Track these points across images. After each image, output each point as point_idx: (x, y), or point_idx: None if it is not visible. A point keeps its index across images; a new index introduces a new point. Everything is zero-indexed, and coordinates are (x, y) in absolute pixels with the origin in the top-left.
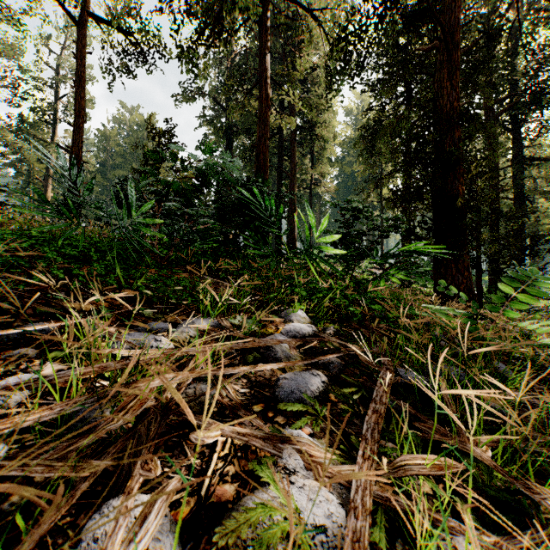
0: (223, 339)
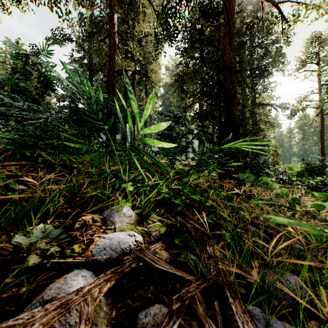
0: None
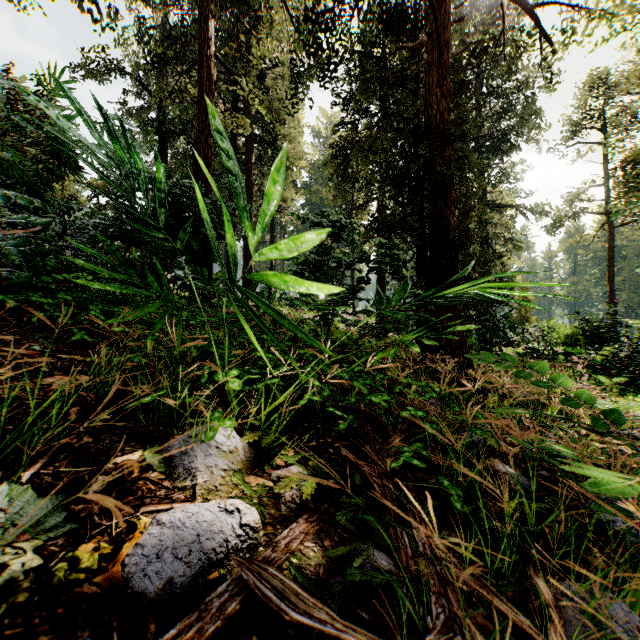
0: None
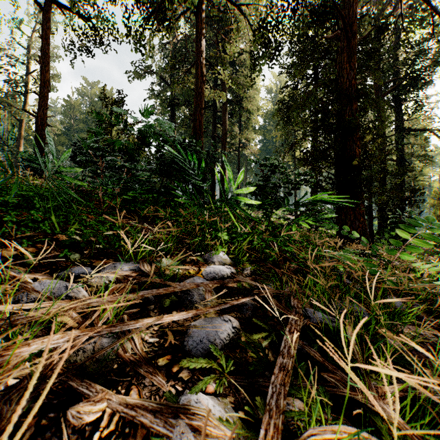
0: (128, 289)
